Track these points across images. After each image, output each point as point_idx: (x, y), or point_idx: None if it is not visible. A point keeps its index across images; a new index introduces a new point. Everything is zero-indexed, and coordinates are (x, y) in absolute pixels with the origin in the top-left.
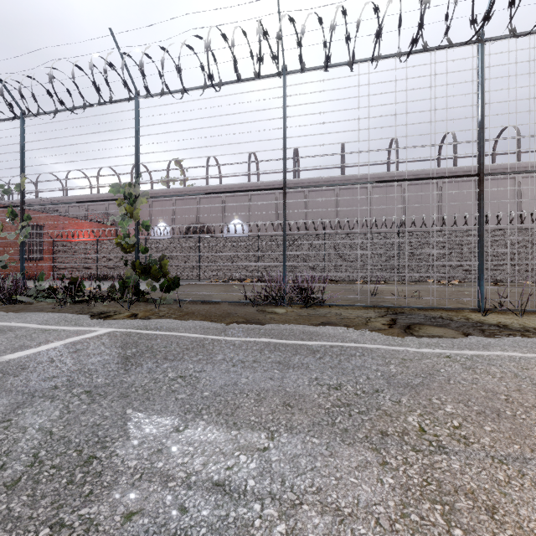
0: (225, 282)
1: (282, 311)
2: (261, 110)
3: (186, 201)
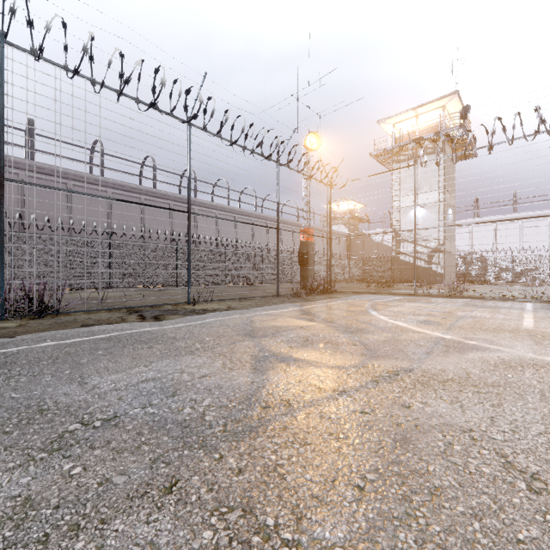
0: None
1: (13, 324)
2: None
3: None
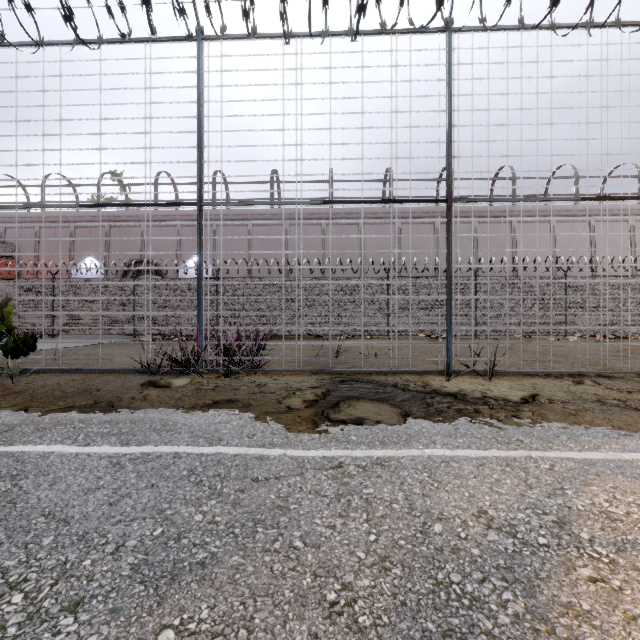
0: (170, 339)
1: (182, 383)
2: (166, 87)
3: (126, 229)
